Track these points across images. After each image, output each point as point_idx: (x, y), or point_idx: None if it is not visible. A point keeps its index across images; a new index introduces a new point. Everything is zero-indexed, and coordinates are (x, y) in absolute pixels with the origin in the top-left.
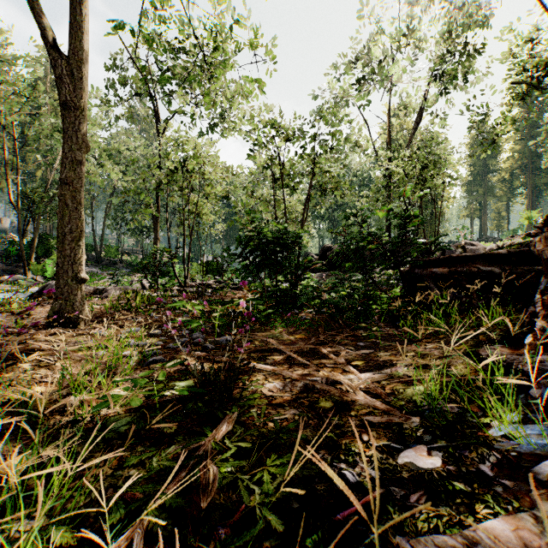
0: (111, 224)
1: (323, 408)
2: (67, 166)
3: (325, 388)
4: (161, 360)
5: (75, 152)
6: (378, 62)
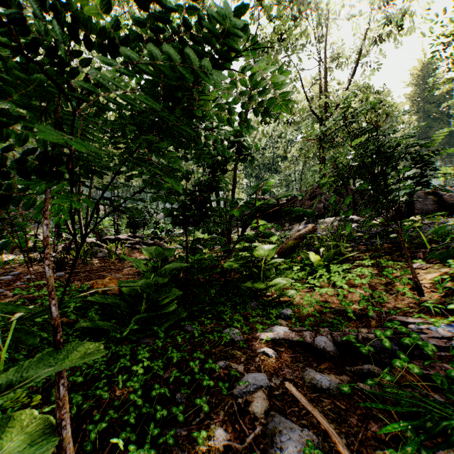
0: None
1: None
2: None
3: None
4: None
5: None
6: None
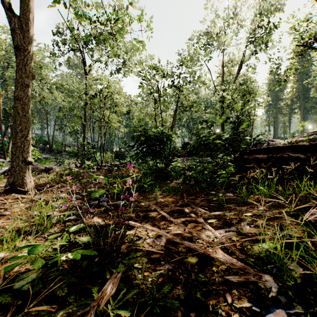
0: (59, 129)
1: (190, 263)
2: (19, 88)
3: (192, 247)
4: (74, 219)
5: (24, 79)
6: (217, 33)
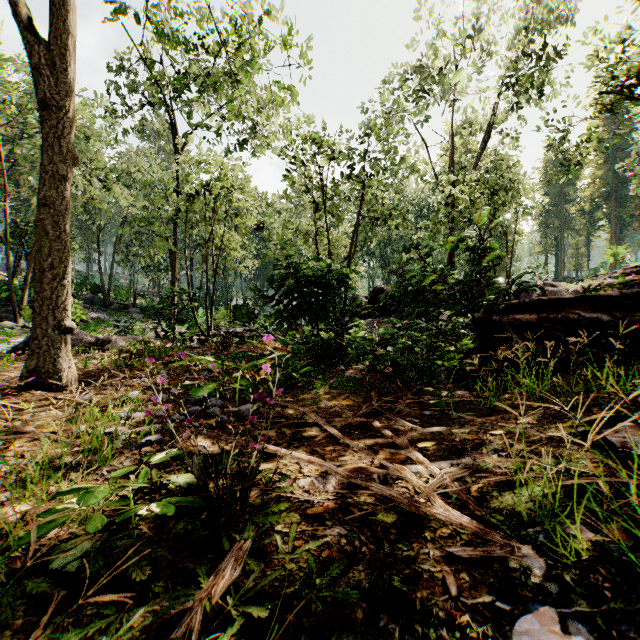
0: (122, 261)
1: (382, 523)
2: (47, 183)
3: (386, 493)
4: (158, 440)
5: (58, 165)
6: (440, 69)
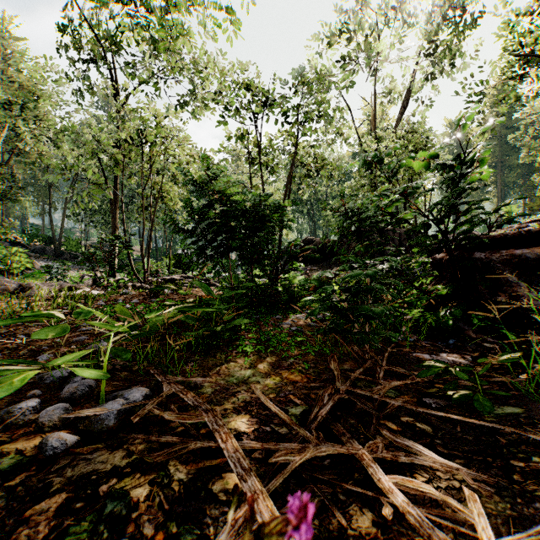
0: (73, 215)
1: None
2: None
3: None
4: None
5: None
6: (365, 37)
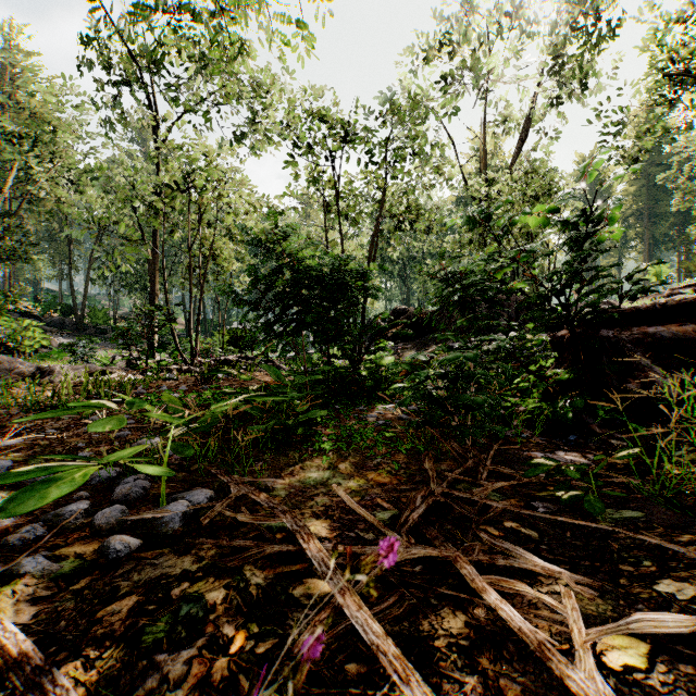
0: (99, 278)
1: None
2: None
3: None
4: None
5: None
6: (472, 51)
